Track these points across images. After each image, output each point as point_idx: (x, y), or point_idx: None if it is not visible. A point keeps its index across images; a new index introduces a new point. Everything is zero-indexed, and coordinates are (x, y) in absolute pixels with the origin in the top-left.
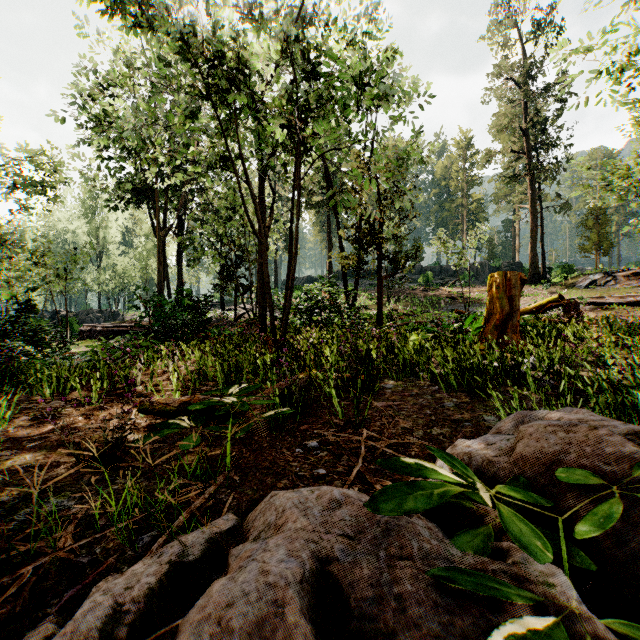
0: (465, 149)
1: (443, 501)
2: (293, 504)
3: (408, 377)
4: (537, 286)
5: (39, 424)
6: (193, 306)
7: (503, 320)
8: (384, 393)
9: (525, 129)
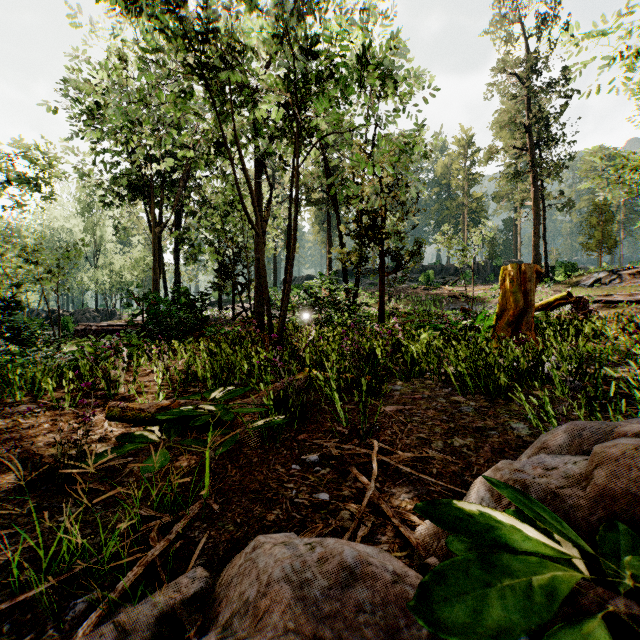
0: (466, 147)
1: (549, 606)
2: (283, 574)
3: (417, 378)
4: (540, 285)
5: None
6: (189, 304)
7: (517, 316)
8: (392, 396)
9: (528, 126)
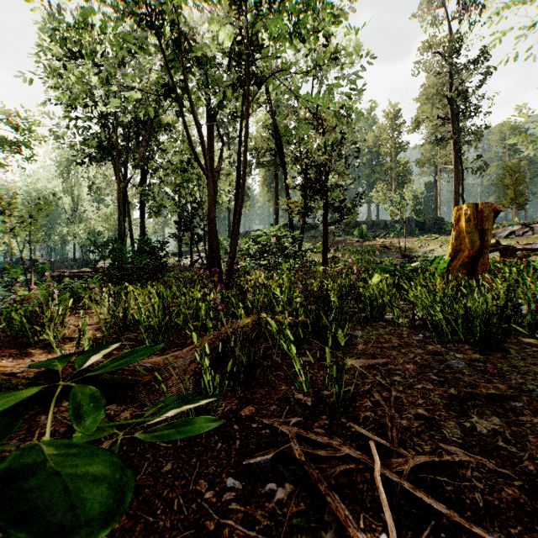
0: (393, 119)
1: None
2: None
3: (376, 321)
4: None
5: None
6: (149, 252)
7: (473, 257)
8: (355, 344)
9: (449, 98)
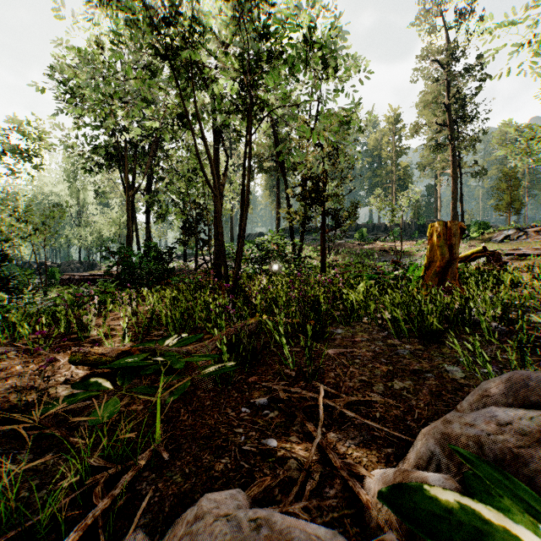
0: (394, 124)
1: None
2: None
3: (356, 322)
4: None
5: None
6: (157, 257)
7: (443, 267)
8: (334, 339)
9: (447, 105)
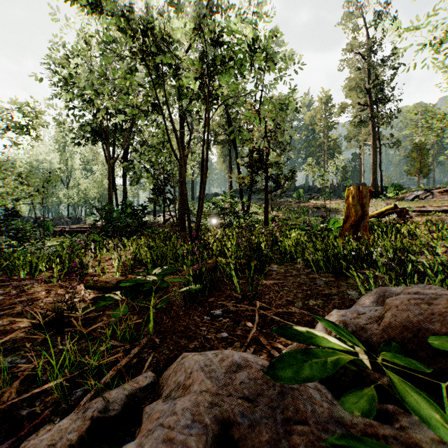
0: (326, 103)
1: (336, 370)
2: (199, 367)
3: (288, 262)
4: (377, 199)
5: (11, 297)
6: (133, 213)
7: (357, 221)
8: (271, 274)
9: (368, 89)
